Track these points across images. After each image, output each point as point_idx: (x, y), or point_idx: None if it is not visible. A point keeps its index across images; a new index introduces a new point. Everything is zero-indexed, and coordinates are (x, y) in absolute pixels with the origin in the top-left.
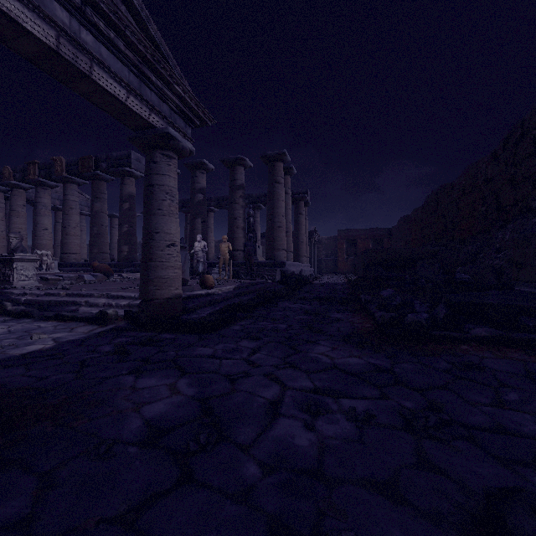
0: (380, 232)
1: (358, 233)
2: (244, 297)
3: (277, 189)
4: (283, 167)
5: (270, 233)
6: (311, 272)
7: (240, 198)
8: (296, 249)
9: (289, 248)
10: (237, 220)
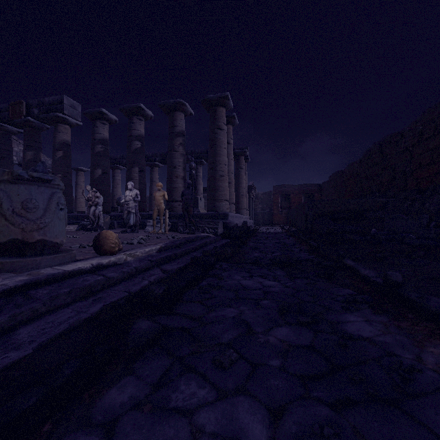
0: (311, 187)
1: (292, 188)
2: (170, 265)
3: (219, 136)
4: (225, 115)
5: (211, 182)
6: (250, 224)
7: (180, 146)
8: (237, 202)
9: (231, 199)
10: (176, 169)
